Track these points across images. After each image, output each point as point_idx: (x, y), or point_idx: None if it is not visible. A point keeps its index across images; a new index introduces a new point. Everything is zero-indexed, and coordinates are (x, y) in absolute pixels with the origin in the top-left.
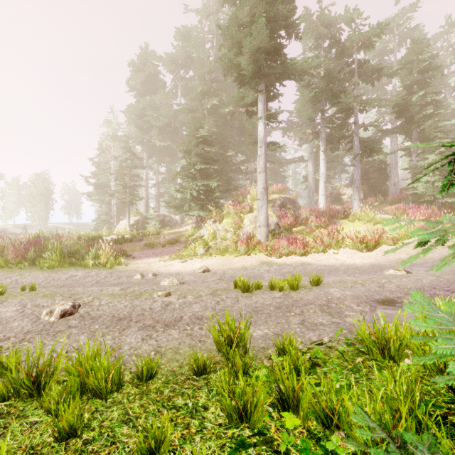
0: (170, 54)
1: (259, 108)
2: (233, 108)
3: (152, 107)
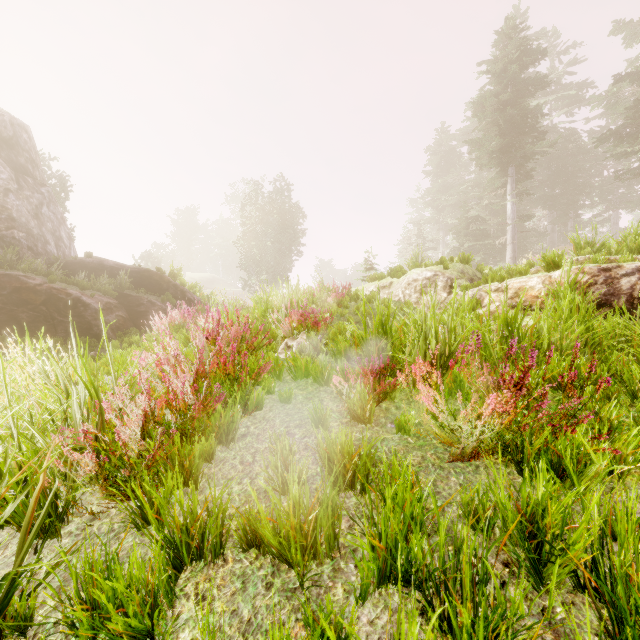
0: (462, 129)
1: (508, 189)
2: (493, 189)
3: (445, 187)
